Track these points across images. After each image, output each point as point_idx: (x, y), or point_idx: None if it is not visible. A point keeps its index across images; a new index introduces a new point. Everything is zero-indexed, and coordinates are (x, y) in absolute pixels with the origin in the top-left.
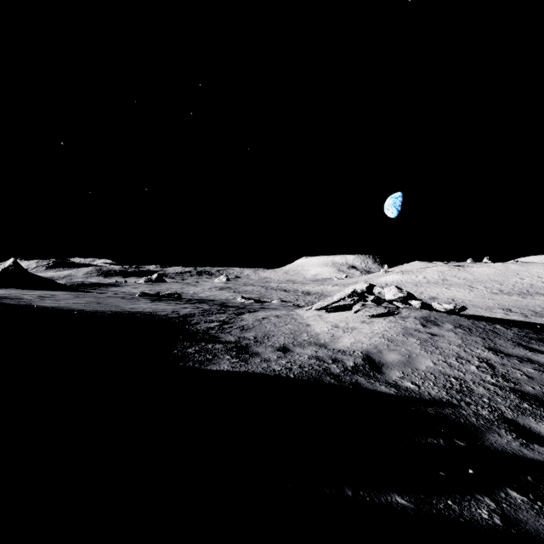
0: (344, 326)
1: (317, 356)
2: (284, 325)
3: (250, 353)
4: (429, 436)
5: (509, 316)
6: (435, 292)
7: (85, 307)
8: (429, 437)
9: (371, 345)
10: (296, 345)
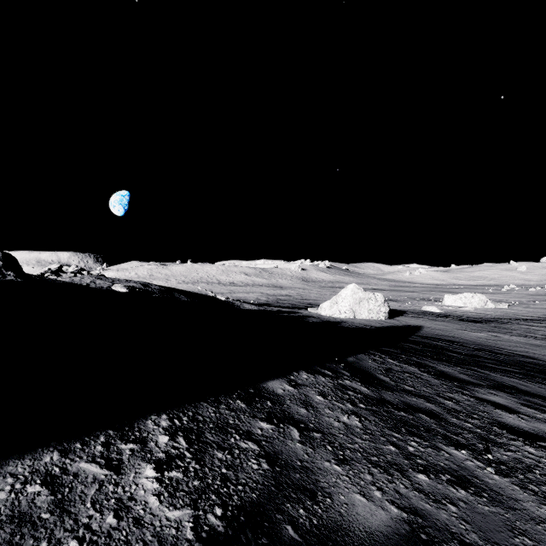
0: None
1: None
2: None
3: None
4: None
5: None
6: None
7: None
8: None
9: None
10: None
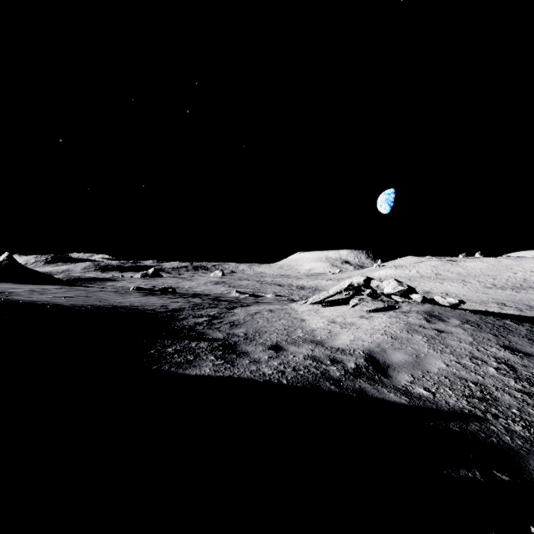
0: (342, 322)
1: (313, 356)
2: (277, 320)
3: (238, 352)
4: (461, 466)
5: (504, 310)
6: (429, 287)
7: (68, 301)
8: (461, 467)
9: (372, 343)
10: (290, 343)
